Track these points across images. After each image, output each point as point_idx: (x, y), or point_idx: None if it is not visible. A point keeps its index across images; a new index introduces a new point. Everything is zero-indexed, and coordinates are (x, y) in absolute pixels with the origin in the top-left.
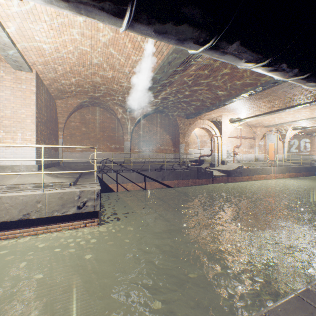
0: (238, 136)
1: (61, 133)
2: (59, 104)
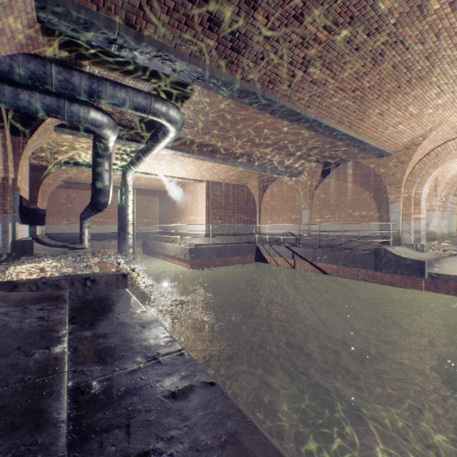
0: None
1: (258, 209)
2: (250, 187)
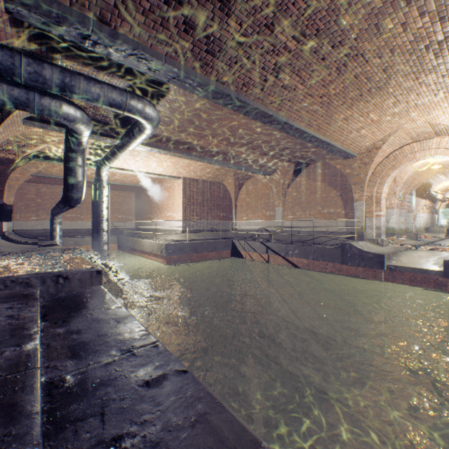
0: None
1: (234, 206)
2: (226, 184)
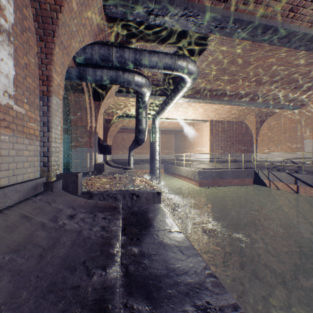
0: None
1: (254, 140)
2: (247, 123)
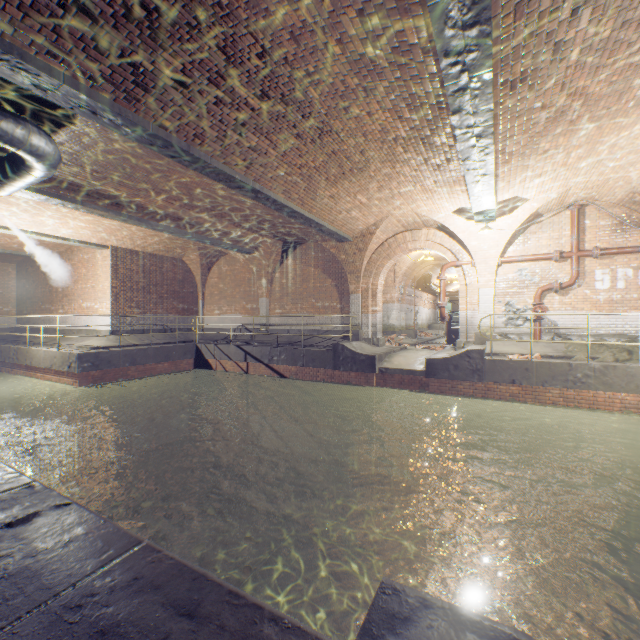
0: (553, 251)
1: (201, 294)
2: (188, 262)
